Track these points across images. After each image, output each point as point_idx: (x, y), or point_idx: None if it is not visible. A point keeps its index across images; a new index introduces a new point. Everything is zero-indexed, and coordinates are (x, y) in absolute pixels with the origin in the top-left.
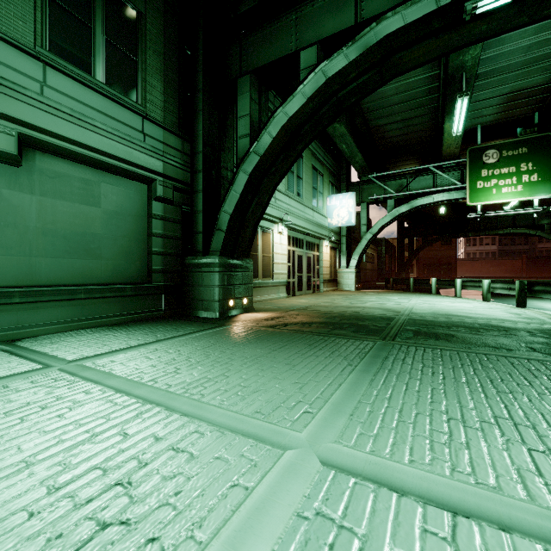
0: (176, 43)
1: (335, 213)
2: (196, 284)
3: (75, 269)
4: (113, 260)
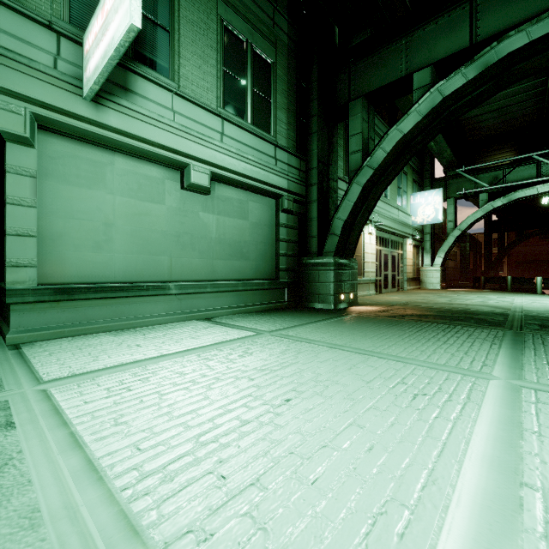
0: (295, 79)
1: (419, 211)
2: (313, 280)
3: (235, 268)
4: (255, 261)
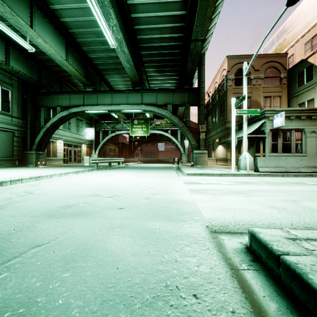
0: (21, 94)
1: (87, 135)
2: (28, 158)
3: None
4: (3, 152)
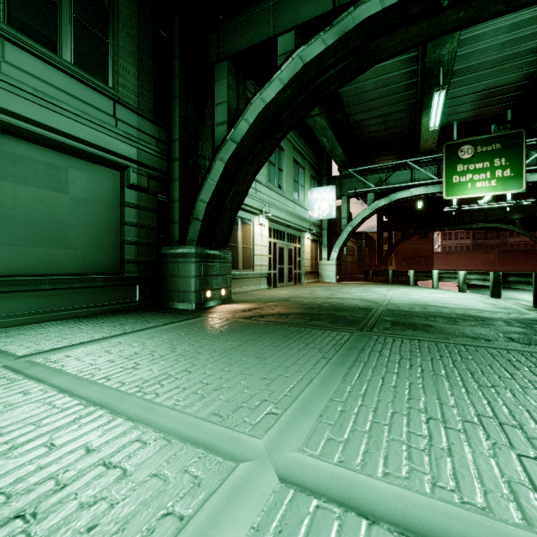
0: (152, 27)
1: (316, 206)
2: (172, 275)
3: (39, 259)
4: (82, 249)
